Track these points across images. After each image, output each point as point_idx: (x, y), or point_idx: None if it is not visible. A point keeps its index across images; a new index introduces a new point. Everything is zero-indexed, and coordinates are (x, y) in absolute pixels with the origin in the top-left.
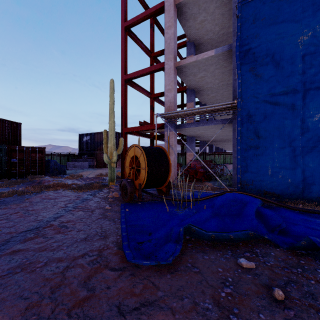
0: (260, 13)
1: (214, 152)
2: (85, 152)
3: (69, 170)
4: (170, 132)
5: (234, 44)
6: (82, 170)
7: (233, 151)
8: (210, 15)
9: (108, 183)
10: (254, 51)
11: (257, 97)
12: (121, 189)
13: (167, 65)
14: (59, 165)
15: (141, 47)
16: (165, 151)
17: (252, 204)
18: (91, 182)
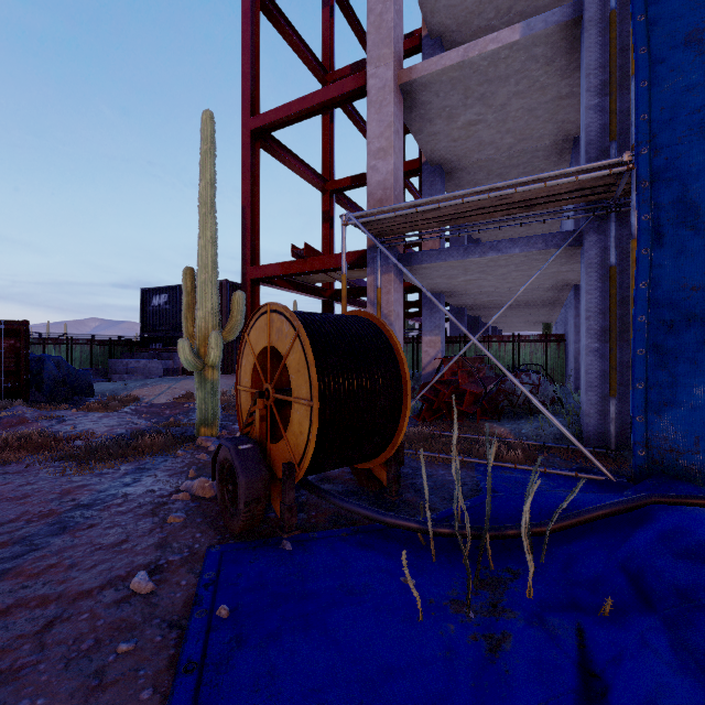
0: None
1: (488, 336)
2: (157, 336)
3: (115, 380)
4: (385, 277)
5: None
6: (143, 383)
7: (586, 331)
8: None
9: (195, 431)
10: None
11: None
12: (218, 477)
13: (375, 79)
14: (73, 370)
15: (299, 51)
16: (386, 331)
17: None
18: (144, 426)
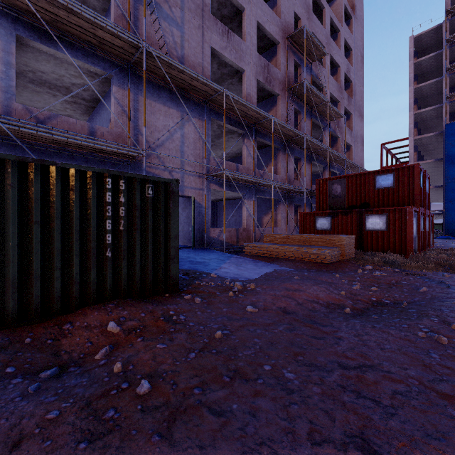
0: (453, 186)
1: None
2: None
3: None
4: None
5: (443, 186)
6: None
7: (443, 224)
8: (429, 164)
9: None
10: (451, 196)
11: (452, 209)
12: None
13: None
14: None
15: None
16: None
17: (449, 236)
18: None
